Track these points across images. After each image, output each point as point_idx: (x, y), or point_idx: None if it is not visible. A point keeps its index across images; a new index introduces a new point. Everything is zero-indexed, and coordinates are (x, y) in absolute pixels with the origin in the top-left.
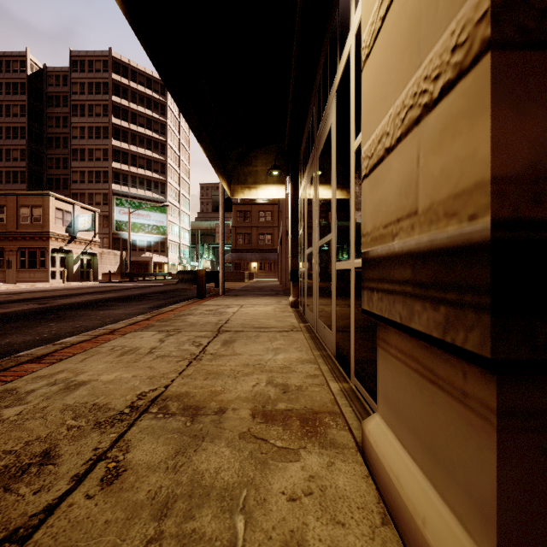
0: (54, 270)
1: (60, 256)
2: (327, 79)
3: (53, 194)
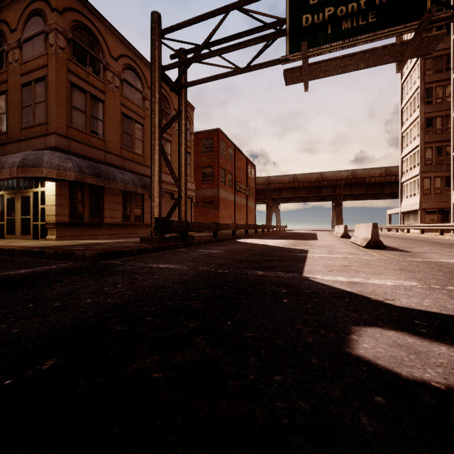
0: None
1: None
2: (28, 184)
3: None
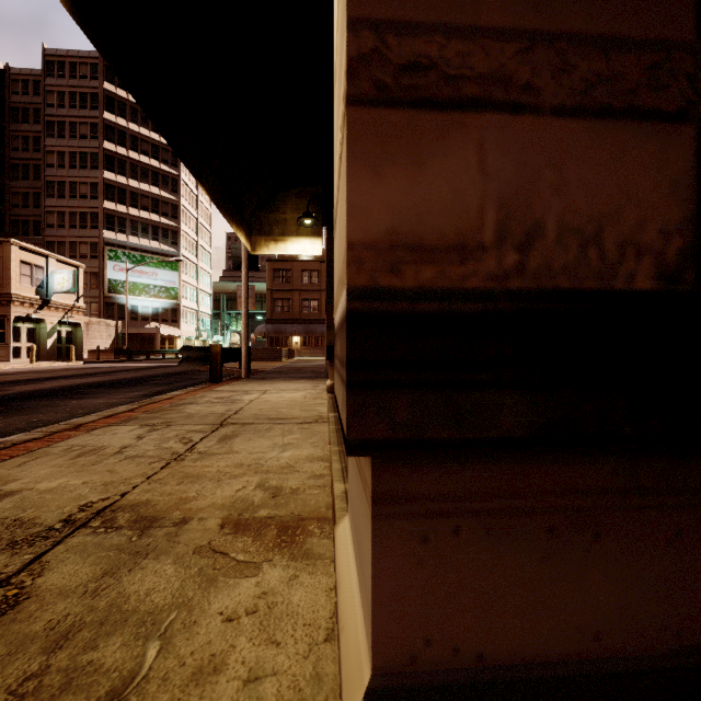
0: (18, 346)
1: (27, 327)
2: None
3: (17, 242)
